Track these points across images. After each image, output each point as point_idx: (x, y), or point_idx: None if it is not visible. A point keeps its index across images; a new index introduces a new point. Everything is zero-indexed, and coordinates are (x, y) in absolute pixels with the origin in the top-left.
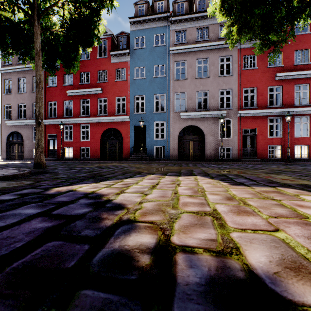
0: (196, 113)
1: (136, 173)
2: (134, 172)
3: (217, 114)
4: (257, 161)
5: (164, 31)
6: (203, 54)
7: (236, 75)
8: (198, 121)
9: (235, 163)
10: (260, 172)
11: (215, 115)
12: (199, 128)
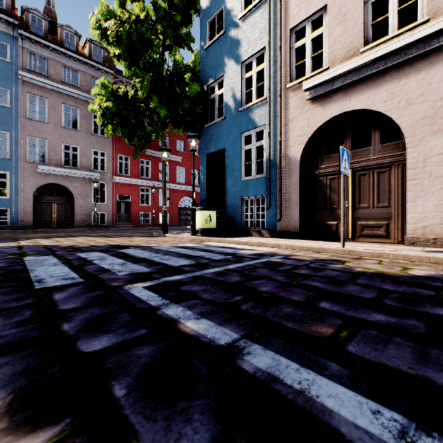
0: (62, 170)
1: (11, 239)
2: (7, 239)
3: (91, 176)
4: (131, 226)
5: (7, 41)
6: (73, 101)
7: (111, 138)
8: (66, 180)
9: (111, 229)
10: (128, 233)
11: (87, 176)
12: (67, 188)
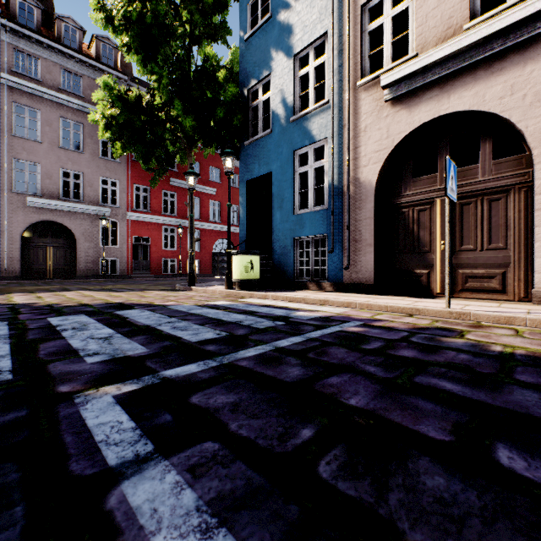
0: (60, 204)
1: None
2: None
3: (98, 211)
4: (151, 277)
5: None
6: (74, 114)
7: (125, 163)
8: (65, 216)
9: (124, 280)
10: (143, 286)
11: (94, 211)
12: (66, 226)
